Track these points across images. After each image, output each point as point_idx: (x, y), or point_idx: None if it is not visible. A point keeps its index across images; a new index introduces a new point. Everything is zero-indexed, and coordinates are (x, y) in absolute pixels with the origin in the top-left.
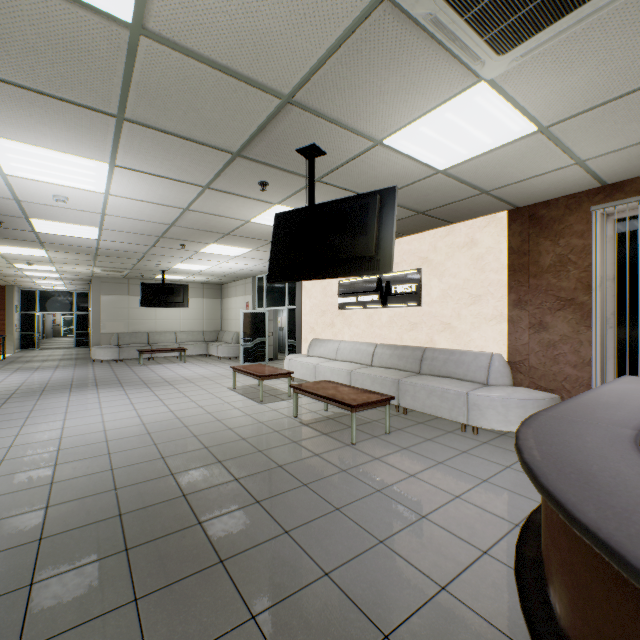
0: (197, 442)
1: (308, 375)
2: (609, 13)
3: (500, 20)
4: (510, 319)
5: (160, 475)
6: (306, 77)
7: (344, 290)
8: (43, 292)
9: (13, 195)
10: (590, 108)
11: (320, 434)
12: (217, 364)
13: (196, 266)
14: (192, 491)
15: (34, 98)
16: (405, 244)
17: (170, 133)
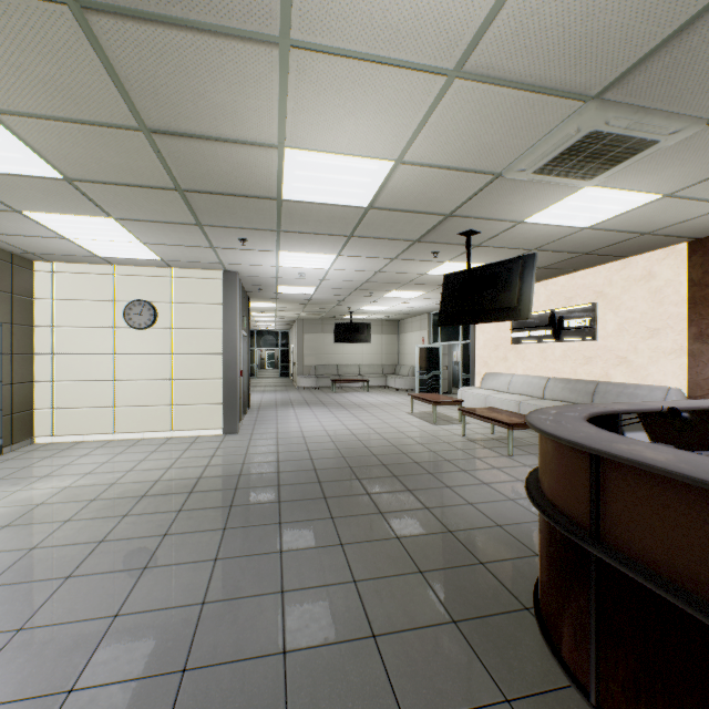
0: (387, 442)
1: (479, 406)
2: (661, 151)
3: (576, 172)
4: (690, 353)
5: (367, 455)
6: (459, 205)
7: (516, 325)
8: (259, 332)
9: (276, 275)
10: (703, 179)
11: (482, 447)
12: (395, 394)
13: (378, 307)
14: (388, 463)
15: (311, 236)
16: (579, 278)
17: (376, 238)
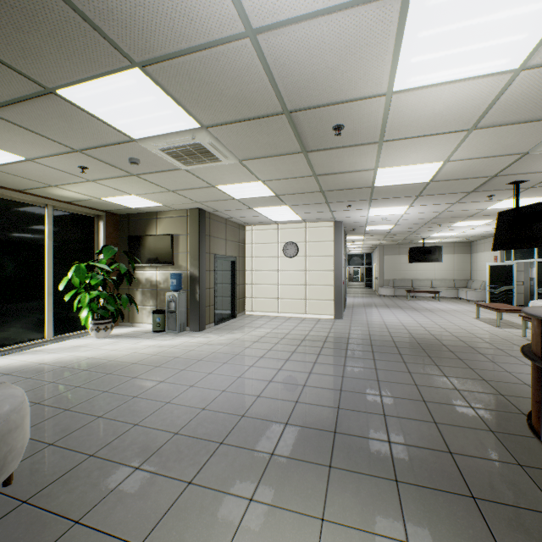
0: (449, 333)
1: None
2: None
3: None
4: None
5: (431, 338)
6: (500, 170)
7: None
8: (349, 255)
9: (366, 220)
10: None
11: None
12: (465, 304)
13: (447, 233)
14: (447, 345)
15: (390, 199)
16: None
17: (437, 194)
